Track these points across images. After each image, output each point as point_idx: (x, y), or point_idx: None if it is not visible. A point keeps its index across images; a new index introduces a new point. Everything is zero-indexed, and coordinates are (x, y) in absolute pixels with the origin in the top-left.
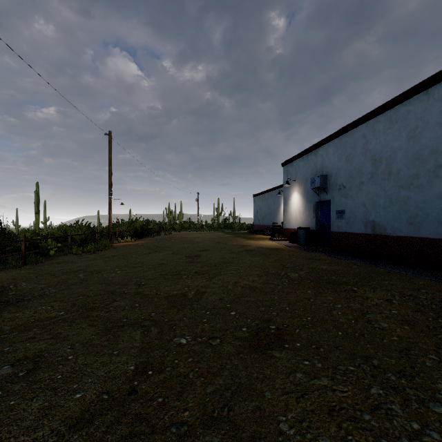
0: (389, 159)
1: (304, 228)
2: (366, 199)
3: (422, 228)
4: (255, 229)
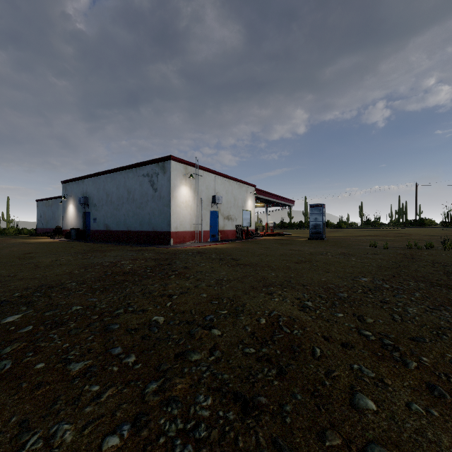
0: (112, 196)
1: (75, 228)
2: (104, 213)
3: (120, 227)
4: (38, 232)
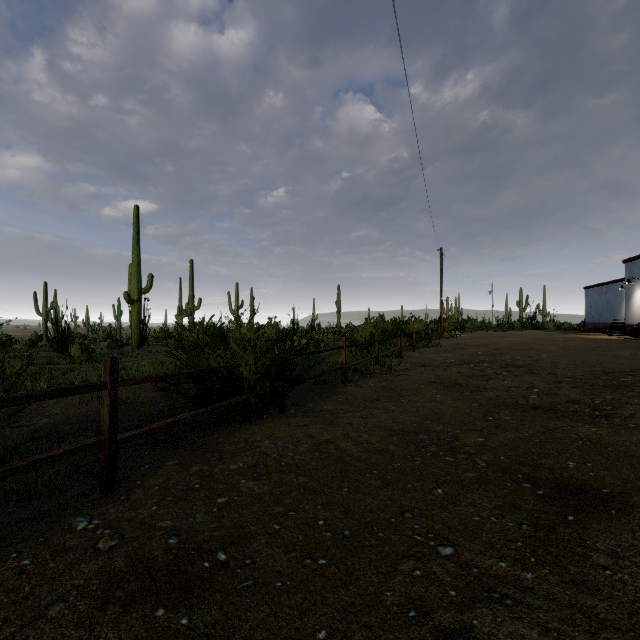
0: None
1: None
2: None
3: None
4: (586, 328)
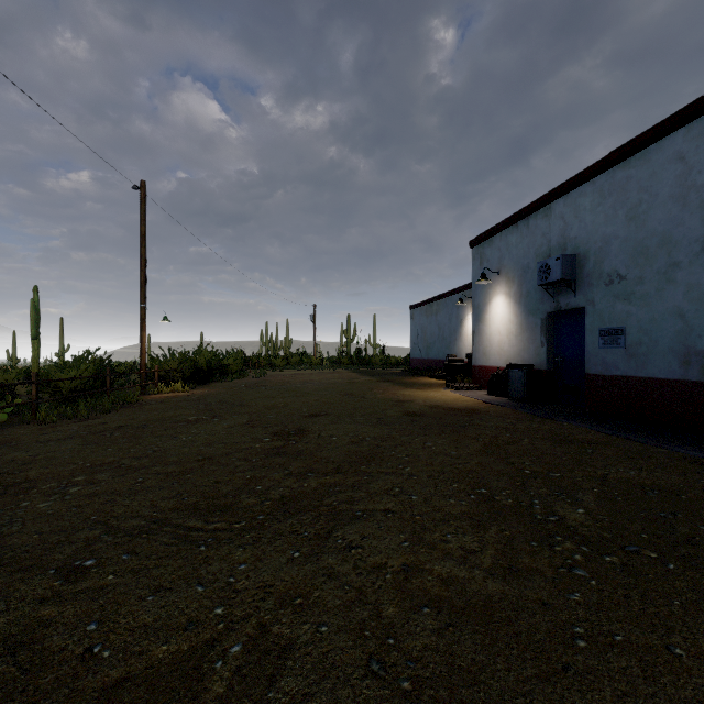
0: None
1: (522, 366)
2: (686, 302)
3: None
4: (413, 367)
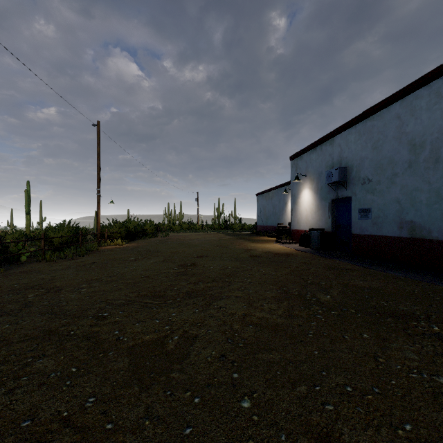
0: (436, 143)
1: (318, 229)
2: (401, 195)
3: None
4: (258, 230)
